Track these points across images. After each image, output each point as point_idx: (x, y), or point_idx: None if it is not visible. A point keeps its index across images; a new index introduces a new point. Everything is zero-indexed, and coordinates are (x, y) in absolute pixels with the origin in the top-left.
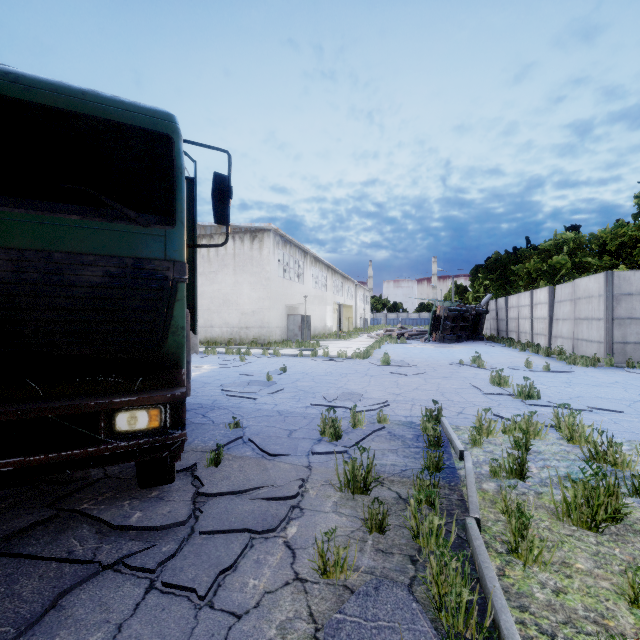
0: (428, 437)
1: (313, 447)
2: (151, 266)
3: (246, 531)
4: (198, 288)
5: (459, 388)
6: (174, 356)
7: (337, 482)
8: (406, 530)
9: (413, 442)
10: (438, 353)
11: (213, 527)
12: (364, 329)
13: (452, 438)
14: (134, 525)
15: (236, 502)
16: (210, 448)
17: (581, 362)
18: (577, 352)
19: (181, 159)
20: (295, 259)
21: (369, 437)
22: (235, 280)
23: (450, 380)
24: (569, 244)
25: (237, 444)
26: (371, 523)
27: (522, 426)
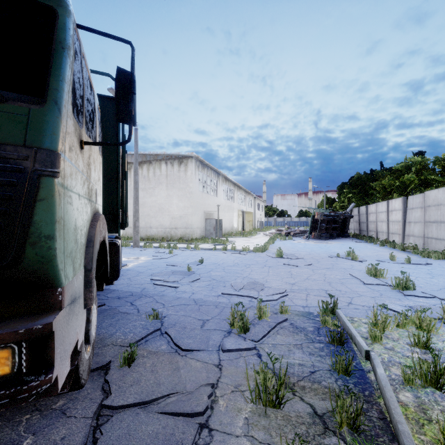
0: (331, 333)
1: (223, 341)
2: None
3: None
4: (141, 199)
5: (342, 278)
6: (40, 273)
7: (247, 388)
8: None
9: (315, 336)
10: (318, 247)
11: None
12: (260, 229)
13: (353, 334)
14: None
15: (140, 419)
16: (128, 342)
17: (434, 256)
18: (427, 247)
19: (65, 34)
20: (211, 179)
21: (274, 329)
22: (167, 194)
23: (333, 271)
24: (416, 165)
25: (154, 336)
26: None
27: (415, 321)
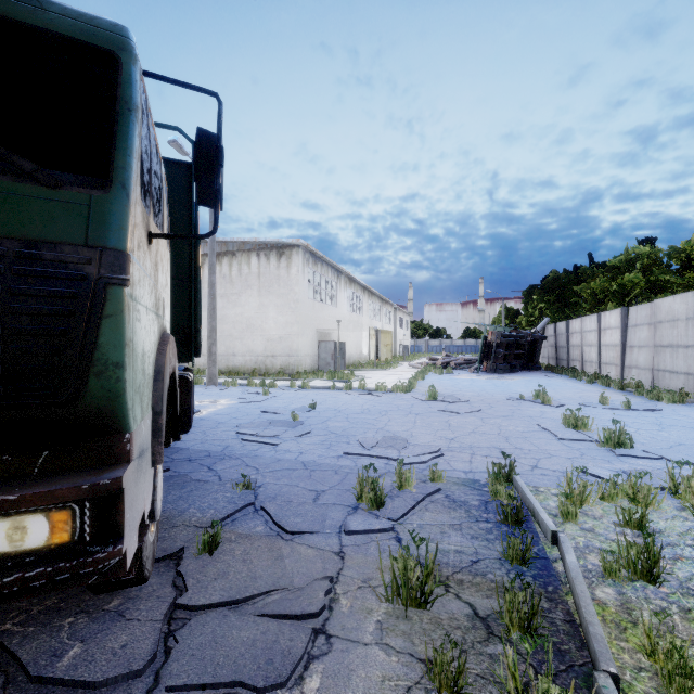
0: (503, 508)
1: (346, 520)
2: (56, 255)
3: (239, 685)
4: (219, 312)
5: (526, 431)
6: (105, 413)
7: (381, 583)
8: (495, 688)
9: (481, 512)
10: (491, 385)
11: (187, 677)
12: (404, 357)
13: (536, 509)
14: (60, 677)
15: (230, 623)
16: (208, 521)
17: (667, 398)
18: (658, 385)
19: (131, 89)
20: (327, 279)
21: (421, 504)
22: (260, 302)
23: (512, 420)
24: (643, 260)
25: (246, 513)
26: (439, 679)
27: (627, 491)
